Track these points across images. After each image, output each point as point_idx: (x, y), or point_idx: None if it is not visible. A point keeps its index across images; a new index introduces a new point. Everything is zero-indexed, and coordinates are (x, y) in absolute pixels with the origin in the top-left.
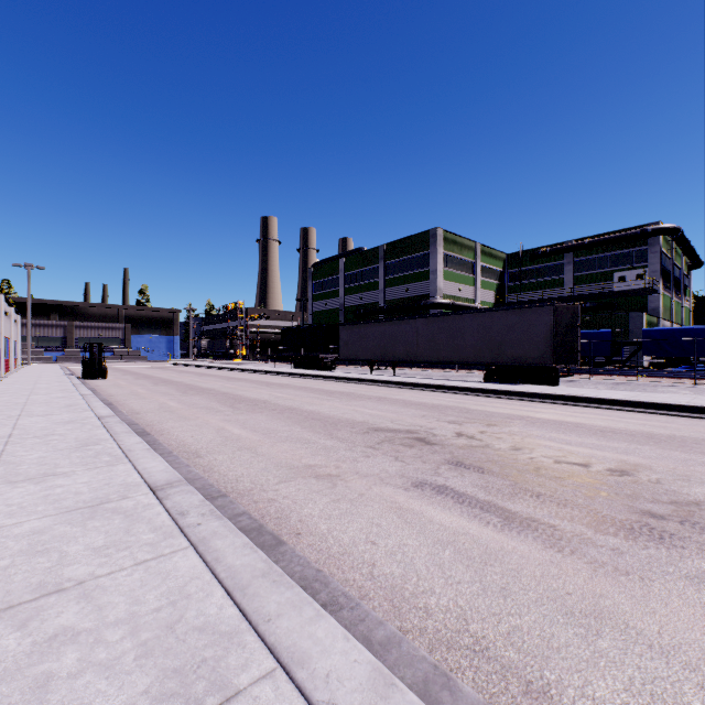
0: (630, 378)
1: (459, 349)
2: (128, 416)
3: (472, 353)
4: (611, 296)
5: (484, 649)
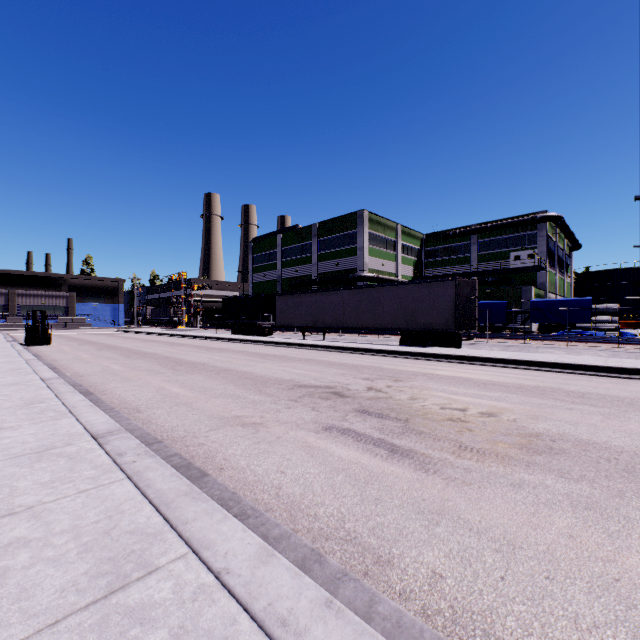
0: (519, 341)
1: (379, 317)
2: (72, 379)
3: (390, 320)
4: (509, 272)
5: (353, 538)
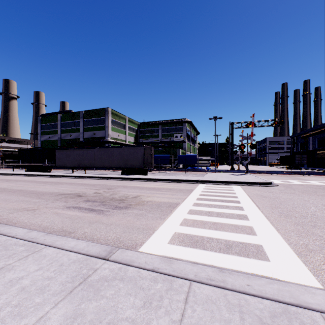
0: (170, 171)
1: (112, 162)
2: None
3: (117, 163)
4: (173, 142)
5: (64, 230)
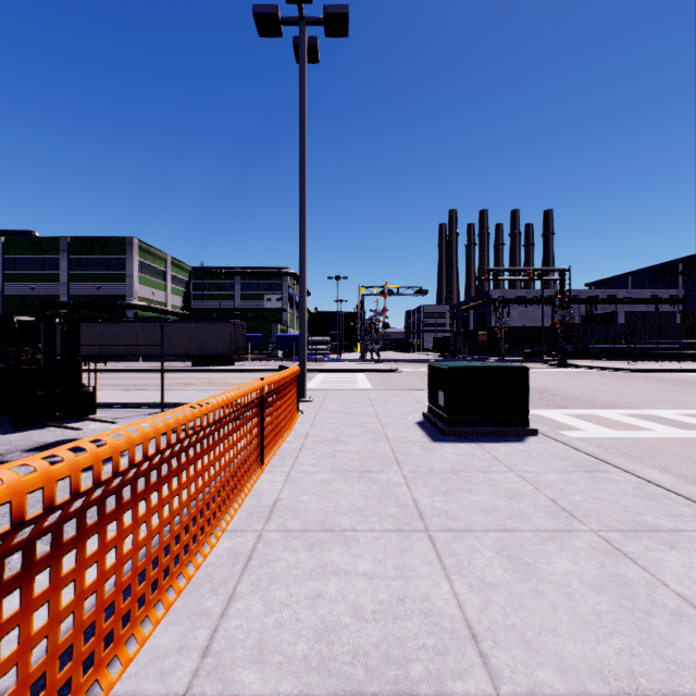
0: (269, 362)
1: (174, 346)
2: None
3: (183, 348)
4: (264, 311)
5: None
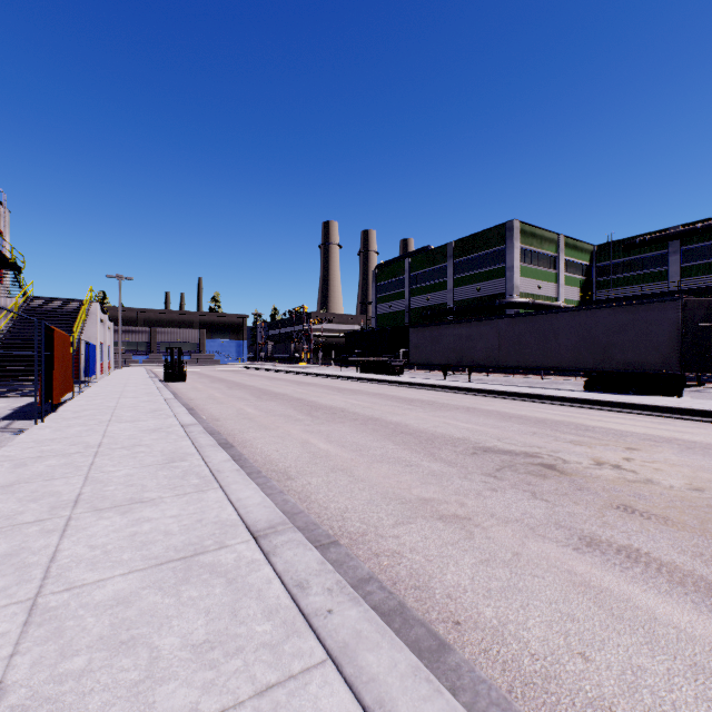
0: None
1: (552, 353)
2: (209, 424)
3: (568, 357)
4: None
5: None
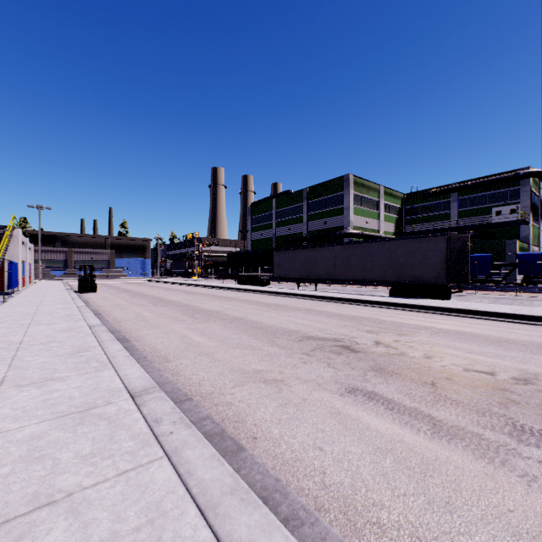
0: (509, 293)
1: (369, 270)
2: (112, 325)
3: (379, 273)
4: (490, 227)
5: None
